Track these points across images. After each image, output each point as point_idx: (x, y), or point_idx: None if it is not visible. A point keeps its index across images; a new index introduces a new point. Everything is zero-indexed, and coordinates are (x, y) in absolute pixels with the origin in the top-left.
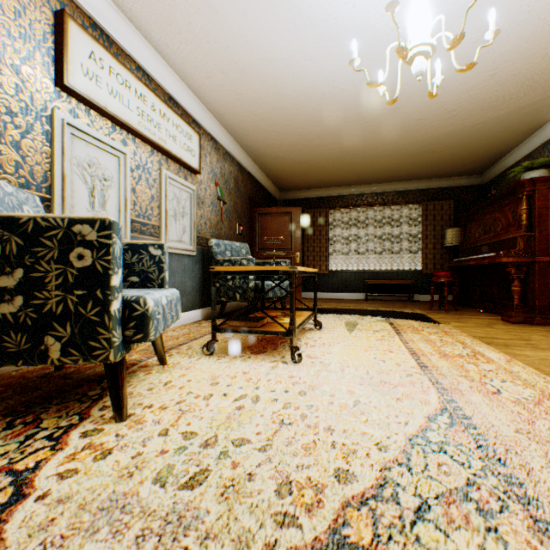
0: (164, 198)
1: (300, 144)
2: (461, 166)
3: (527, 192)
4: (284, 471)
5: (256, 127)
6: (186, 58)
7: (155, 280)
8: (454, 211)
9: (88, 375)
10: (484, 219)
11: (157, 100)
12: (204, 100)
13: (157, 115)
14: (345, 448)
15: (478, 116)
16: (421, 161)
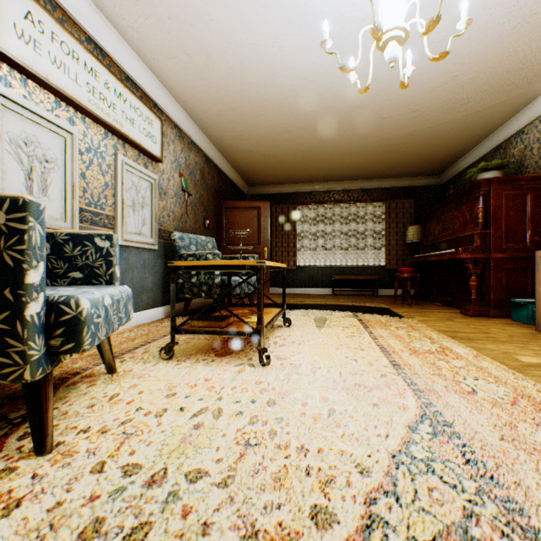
0: (120, 186)
1: (268, 138)
2: (421, 166)
3: (483, 192)
4: (248, 515)
5: (223, 117)
6: (145, 34)
7: (102, 276)
8: (414, 210)
9: (15, 389)
10: (443, 217)
11: (112, 77)
12: (166, 83)
13: (112, 94)
14: (322, 474)
15: (439, 117)
16: (385, 160)
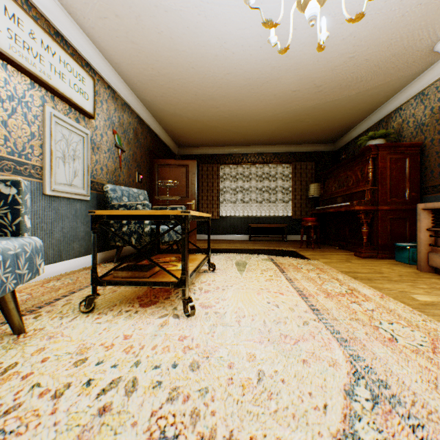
0: (49, 137)
1: (195, 104)
2: (320, 135)
3: (373, 155)
4: None
5: (154, 82)
6: None
7: (6, 226)
8: (315, 171)
9: None
10: (339, 176)
11: (38, 28)
12: (98, 44)
13: (38, 45)
14: None
15: (337, 93)
16: (293, 128)
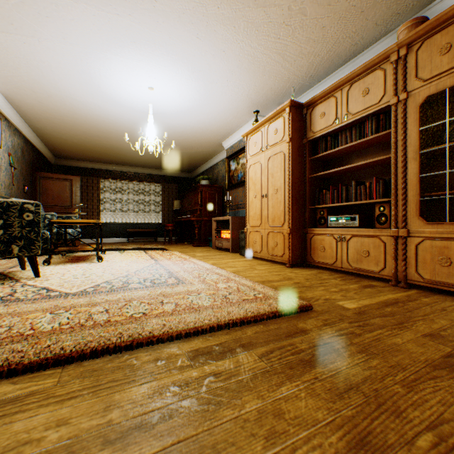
0: None
1: (83, 136)
2: (181, 167)
3: (201, 190)
4: (112, 274)
5: (49, 120)
6: (4, 76)
7: None
8: (179, 190)
9: None
10: (189, 198)
11: None
12: (7, 95)
13: None
14: (127, 270)
15: (184, 150)
16: (161, 161)
